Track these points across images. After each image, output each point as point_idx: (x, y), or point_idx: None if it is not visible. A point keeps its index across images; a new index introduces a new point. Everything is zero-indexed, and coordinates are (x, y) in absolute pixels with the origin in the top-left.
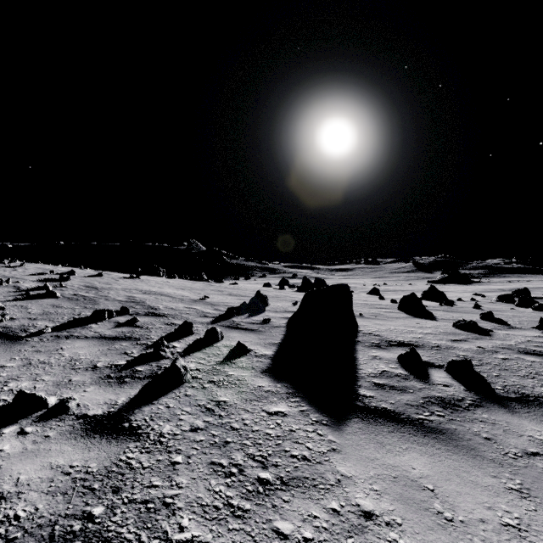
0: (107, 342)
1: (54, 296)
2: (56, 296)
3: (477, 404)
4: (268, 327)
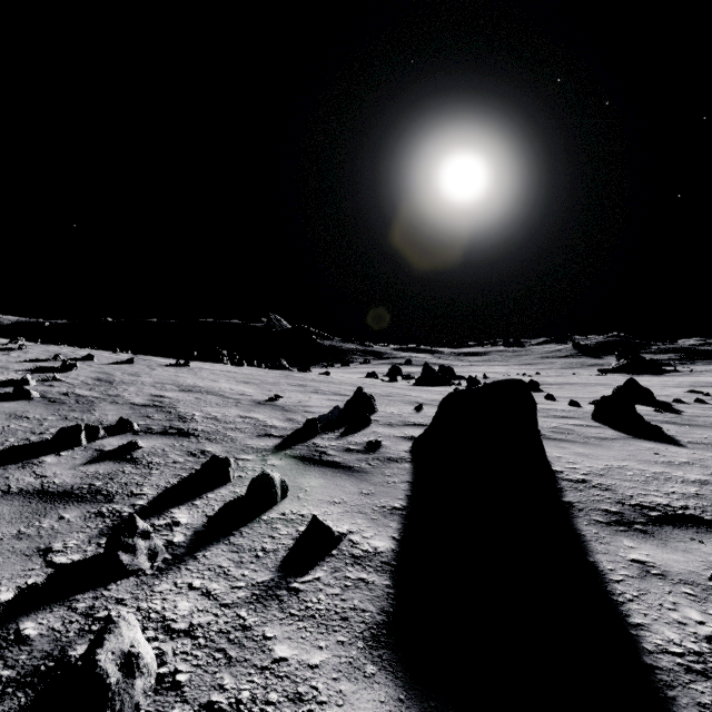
0: (36, 508)
1: (27, 397)
2: (30, 397)
3: None
4: (378, 462)
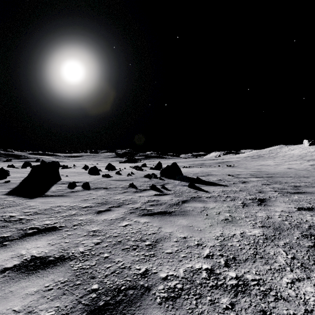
0: None
1: None
2: None
3: (82, 190)
4: (8, 184)
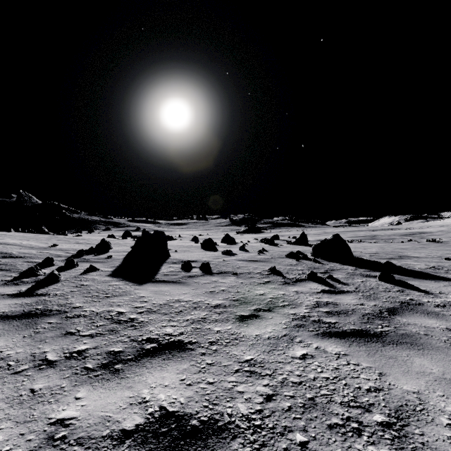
0: None
1: None
2: None
3: (202, 275)
4: (111, 260)
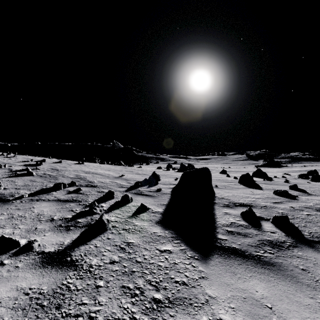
0: (61, 203)
1: (32, 175)
2: (33, 175)
3: (294, 245)
4: (160, 194)
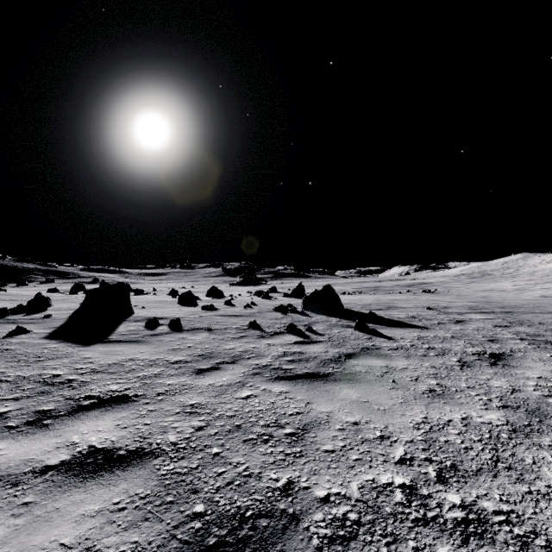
0: None
1: None
2: None
3: (169, 333)
4: (49, 320)
